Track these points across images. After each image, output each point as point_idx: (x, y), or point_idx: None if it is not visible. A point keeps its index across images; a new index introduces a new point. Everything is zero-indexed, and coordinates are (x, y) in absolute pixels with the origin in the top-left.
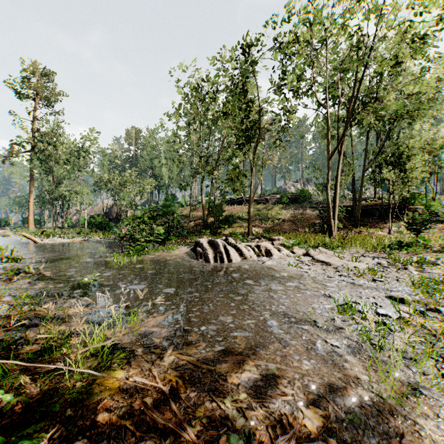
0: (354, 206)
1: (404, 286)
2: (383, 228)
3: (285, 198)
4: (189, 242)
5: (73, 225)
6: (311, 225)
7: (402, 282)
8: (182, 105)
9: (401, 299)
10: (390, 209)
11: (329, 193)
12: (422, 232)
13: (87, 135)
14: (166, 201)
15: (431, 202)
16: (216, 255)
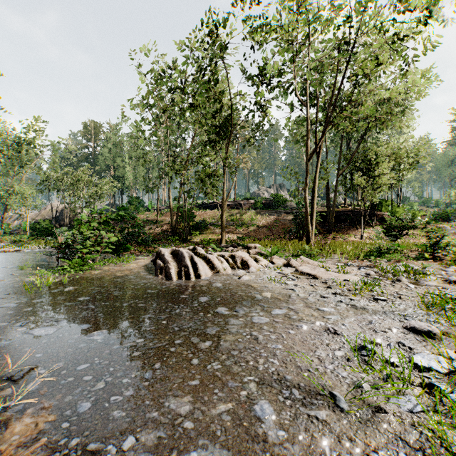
0: (328, 211)
1: (414, 307)
2: (356, 234)
3: (259, 203)
4: (151, 251)
5: (13, 232)
6: (286, 231)
7: (408, 301)
8: (146, 94)
9: (428, 332)
10: (362, 215)
11: (306, 197)
12: (399, 238)
13: (31, 125)
14: (130, 204)
15: (397, 208)
16: (180, 270)
